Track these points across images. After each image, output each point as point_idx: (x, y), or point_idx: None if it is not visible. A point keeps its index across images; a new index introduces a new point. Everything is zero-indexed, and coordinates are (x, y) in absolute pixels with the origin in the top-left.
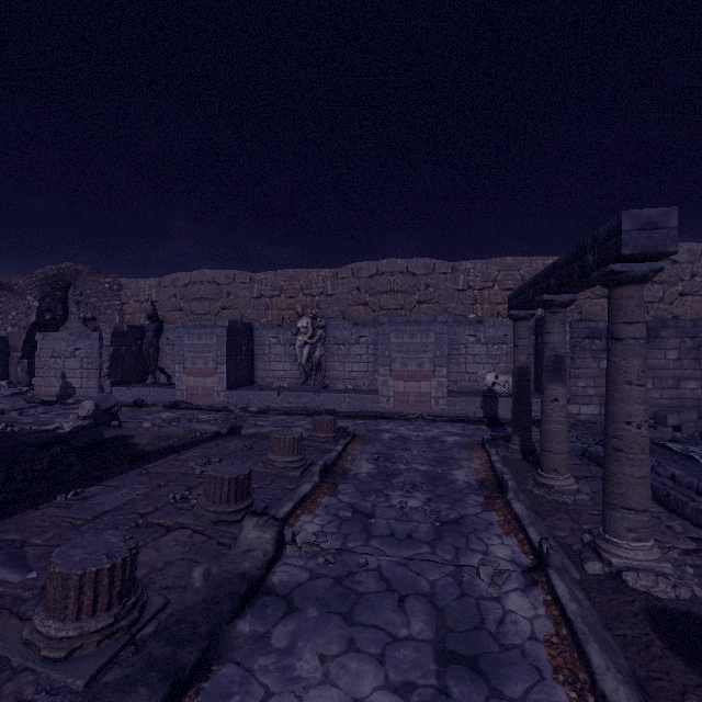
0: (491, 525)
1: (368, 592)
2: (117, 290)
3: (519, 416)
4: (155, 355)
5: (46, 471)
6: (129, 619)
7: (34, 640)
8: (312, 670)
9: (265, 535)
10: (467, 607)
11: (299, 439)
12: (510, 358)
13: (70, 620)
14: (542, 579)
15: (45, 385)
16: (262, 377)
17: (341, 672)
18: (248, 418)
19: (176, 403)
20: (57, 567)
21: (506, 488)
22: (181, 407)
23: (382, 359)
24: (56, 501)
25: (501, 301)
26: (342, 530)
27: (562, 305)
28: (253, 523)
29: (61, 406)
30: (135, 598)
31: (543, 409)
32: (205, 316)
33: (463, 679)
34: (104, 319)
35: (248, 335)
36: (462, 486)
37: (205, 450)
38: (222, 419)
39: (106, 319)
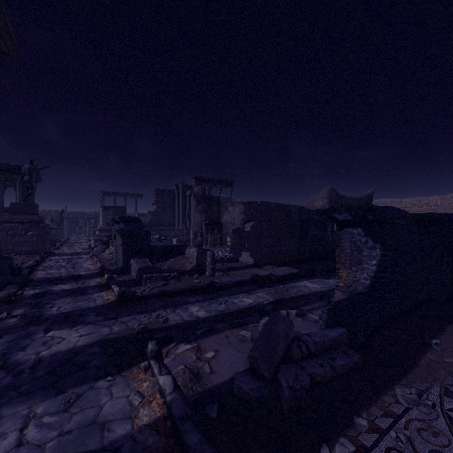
0: None
1: None
2: None
3: None
4: None
5: None
6: None
7: None
8: None
9: None
10: None
11: None
12: None
13: None
14: None
15: None
16: None
17: None
18: None
19: None
20: None
21: None
22: None
23: None
24: None
25: None
26: None
27: None
28: None
29: None
30: None
31: None
32: None
33: None
34: None
35: None
36: None
37: None
38: None
39: None
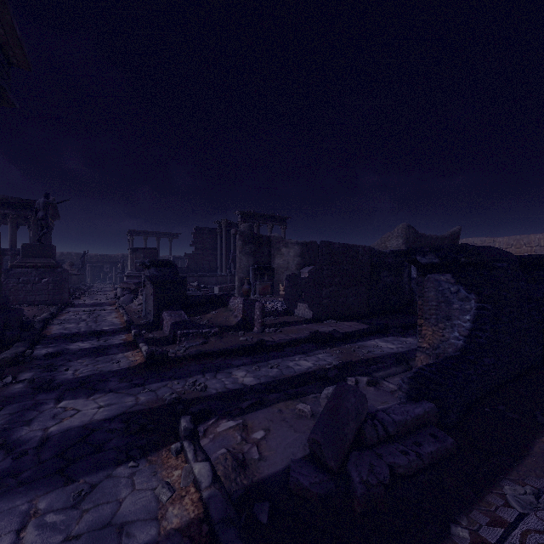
0: None
1: None
2: None
3: None
4: None
5: None
6: None
7: None
8: None
9: None
10: None
11: None
12: None
13: None
14: None
15: None
16: None
17: None
18: None
19: None
20: None
21: None
22: None
23: None
24: None
25: None
26: None
27: None
28: None
29: None
30: None
31: None
32: None
33: None
34: None
35: None
36: None
37: None
38: None
39: None
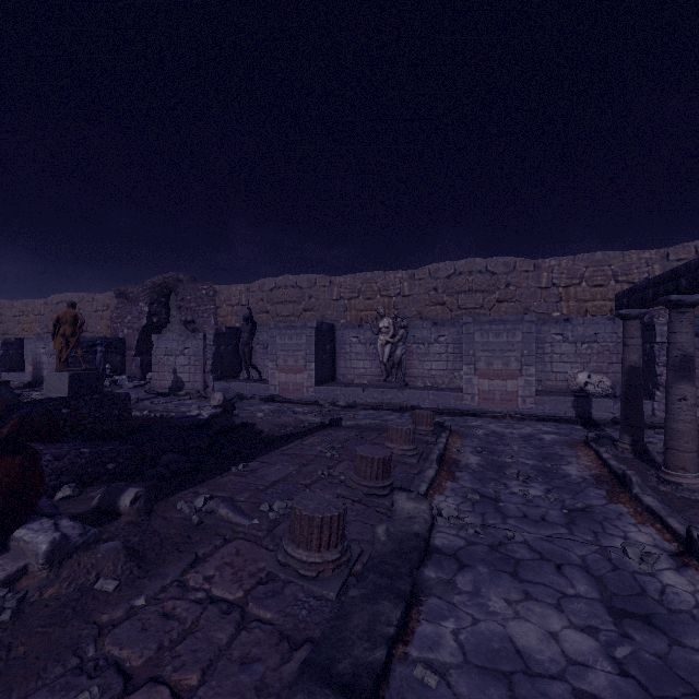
0: (622, 515)
1: (524, 559)
2: (213, 295)
3: (629, 415)
4: (249, 354)
5: (207, 448)
6: (347, 556)
7: (290, 562)
8: (503, 608)
9: (421, 506)
10: (624, 578)
11: (414, 430)
12: (602, 357)
13: (314, 550)
14: (693, 562)
15: (160, 379)
16: (343, 375)
17: (528, 613)
18: (339, 412)
19: (271, 396)
20: (303, 511)
21: (629, 483)
22: (276, 400)
23: (466, 357)
24: (232, 471)
25: (590, 298)
26: (477, 509)
27: (691, 305)
28: (405, 497)
29: (175, 397)
30: (347, 542)
31: (668, 408)
32: (289, 318)
33: (640, 629)
34: (202, 322)
35: (331, 335)
36: (577, 480)
37: (322, 437)
38: (317, 412)
39: (204, 322)
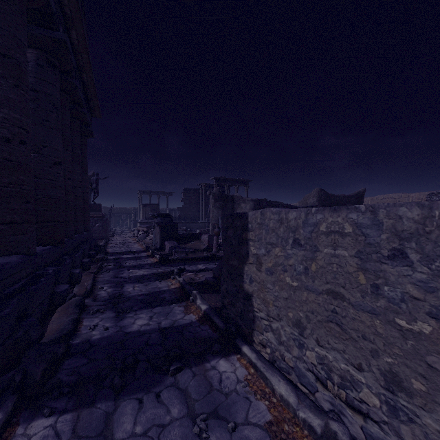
0: None
1: None
2: None
3: None
4: None
5: None
6: None
7: None
8: None
9: None
10: None
11: None
12: None
13: None
14: None
15: None
16: None
17: None
18: None
19: None
20: None
21: None
22: None
23: None
24: None
25: None
26: None
27: None
28: None
29: None
30: None
31: None
32: None
33: None
34: None
35: None
36: None
37: None
38: None
39: None
